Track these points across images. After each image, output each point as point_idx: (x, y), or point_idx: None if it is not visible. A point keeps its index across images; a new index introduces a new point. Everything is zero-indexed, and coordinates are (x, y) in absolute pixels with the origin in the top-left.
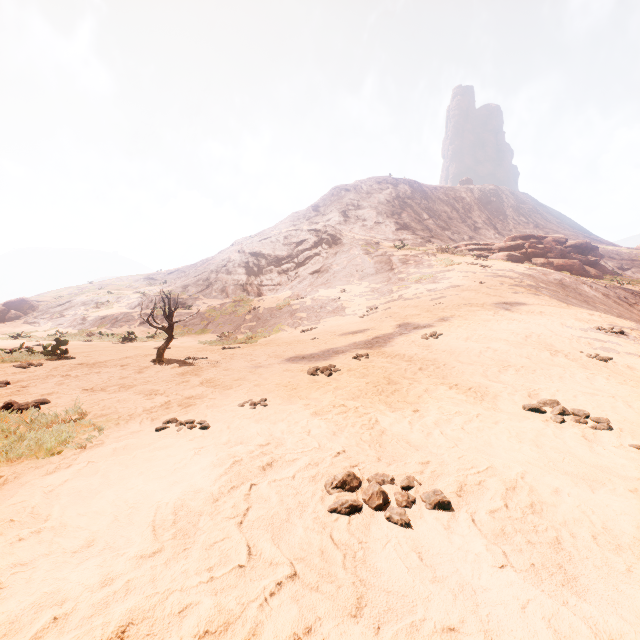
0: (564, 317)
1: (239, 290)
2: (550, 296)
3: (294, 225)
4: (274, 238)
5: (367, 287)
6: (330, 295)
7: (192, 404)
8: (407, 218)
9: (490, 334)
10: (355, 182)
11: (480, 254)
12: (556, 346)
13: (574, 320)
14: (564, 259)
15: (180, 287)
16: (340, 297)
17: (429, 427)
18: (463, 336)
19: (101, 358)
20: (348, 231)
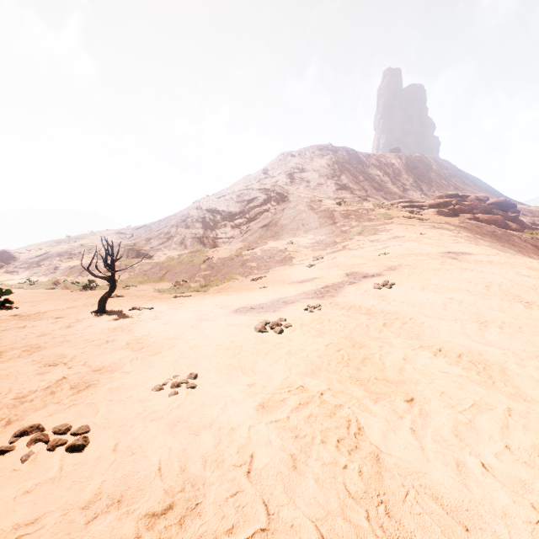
0: (516, 266)
1: (196, 242)
2: (489, 246)
3: (246, 186)
4: (228, 196)
5: (312, 239)
6: (278, 246)
7: (91, 385)
8: (345, 180)
9: (446, 283)
10: (300, 149)
11: (412, 210)
12: (524, 297)
13: (528, 269)
14: (488, 215)
15: (144, 240)
16: (288, 248)
17: (450, 445)
18: (418, 286)
19: (45, 308)
20: (294, 191)
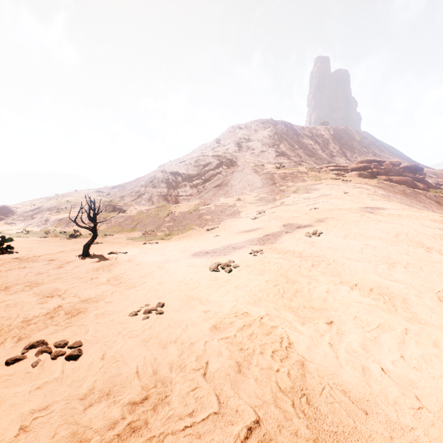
0: (420, 218)
1: (161, 199)
2: (400, 202)
3: (202, 153)
4: (187, 161)
5: (256, 196)
6: (228, 202)
7: (81, 311)
8: (284, 148)
9: (364, 233)
10: (246, 123)
11: (338, 173)
12: (425, 243)
13: (430, 221)
14: (400, 176)
15: (118, 197)
16: (236, 204)
17: (359, 355)
18: (341, 234)
19: (39, 252)
20: (241, 157)
